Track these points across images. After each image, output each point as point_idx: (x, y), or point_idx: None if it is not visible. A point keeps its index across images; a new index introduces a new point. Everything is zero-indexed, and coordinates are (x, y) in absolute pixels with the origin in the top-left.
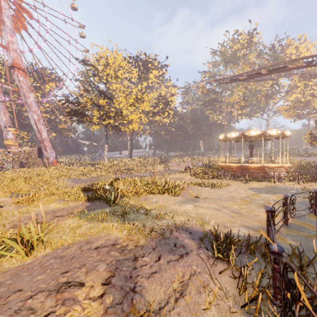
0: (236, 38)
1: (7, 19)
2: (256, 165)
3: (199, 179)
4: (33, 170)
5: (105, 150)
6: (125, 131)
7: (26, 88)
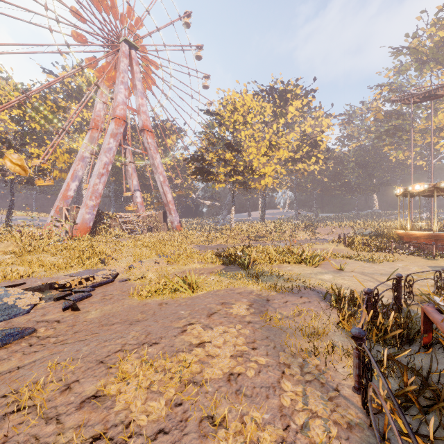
0: (442, 18)
1: (138, 82)
2: None
3: (356, 252)
4: (161, 235)
5: (231, 212)
6: (256, 187)
7: (154, 150)
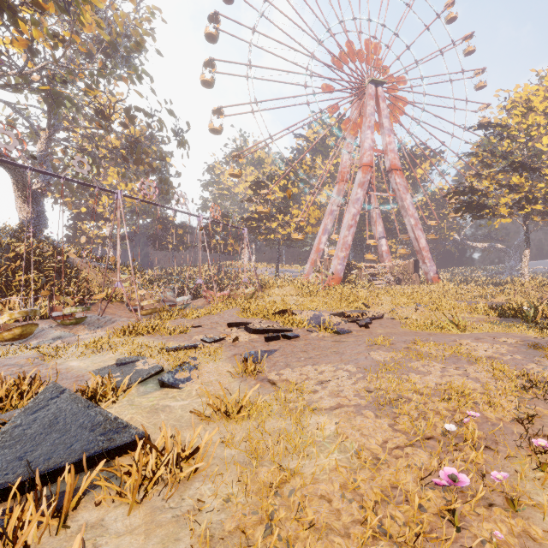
0: None
1: (385, 120)
2: None
3: None
4: (412, 288)
5: (523, 258)
6: None
7: (403, 190)
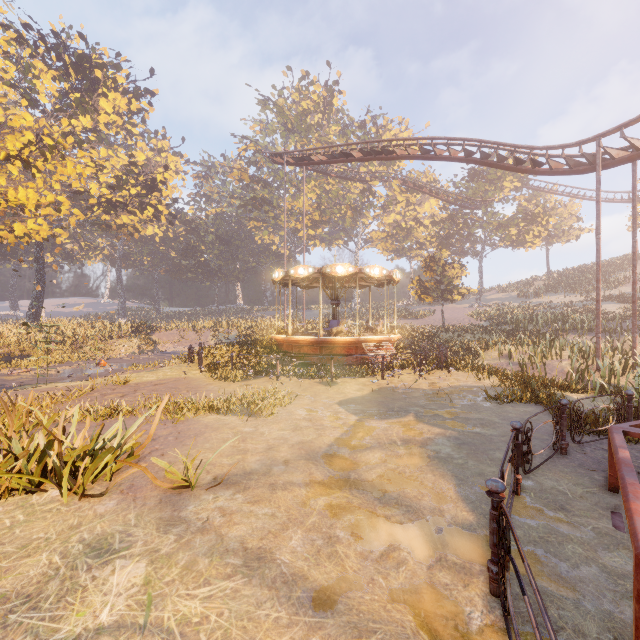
0: (306, 87)
1: None
2: (346, 339)
3: (222, 382)
4: None
5: None
6: None
7: None
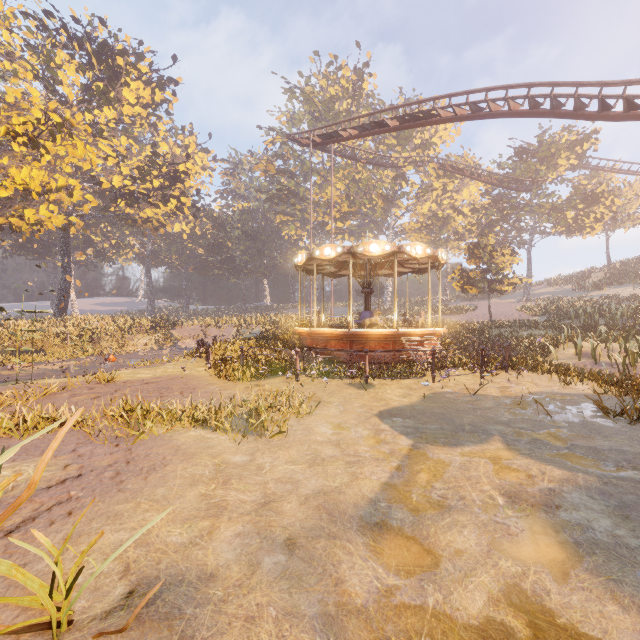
0: (334, 72)
1: None
2: (382, 332)
3: (227, 381)
4: None
5: None
6: (14, 227)
7: None
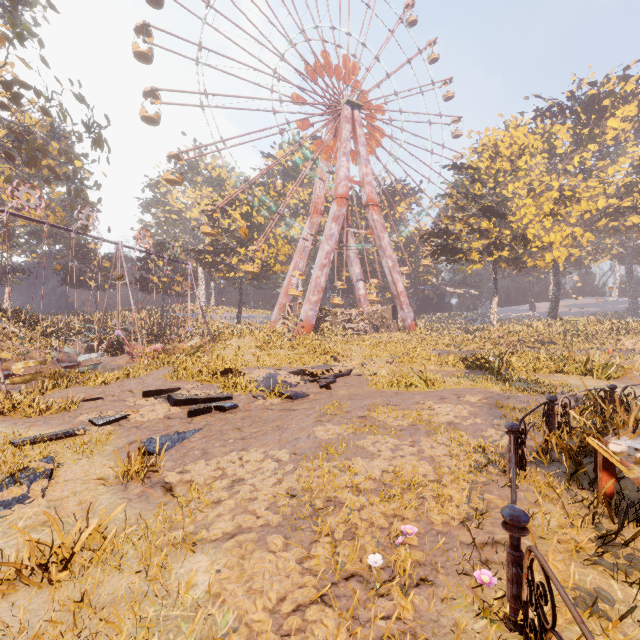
0: None
1: (362, 148)
2: None
3: None
4: (389, 336)
5: (492, 305)
6: (536, 265)
7: (380, 228)
